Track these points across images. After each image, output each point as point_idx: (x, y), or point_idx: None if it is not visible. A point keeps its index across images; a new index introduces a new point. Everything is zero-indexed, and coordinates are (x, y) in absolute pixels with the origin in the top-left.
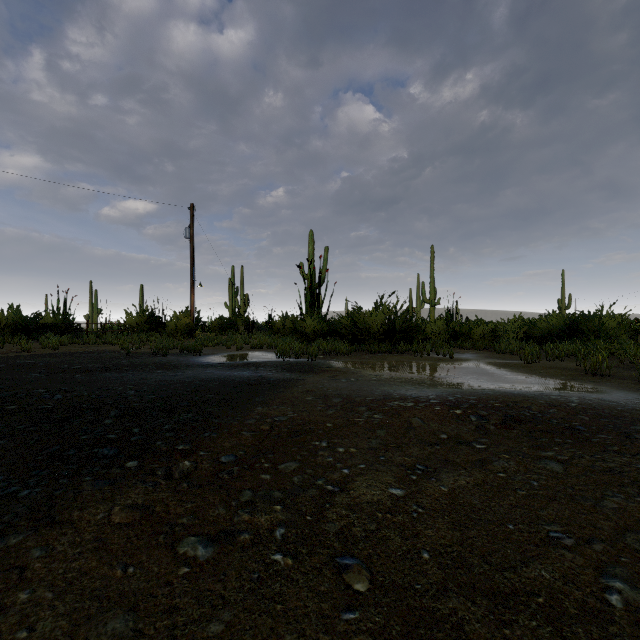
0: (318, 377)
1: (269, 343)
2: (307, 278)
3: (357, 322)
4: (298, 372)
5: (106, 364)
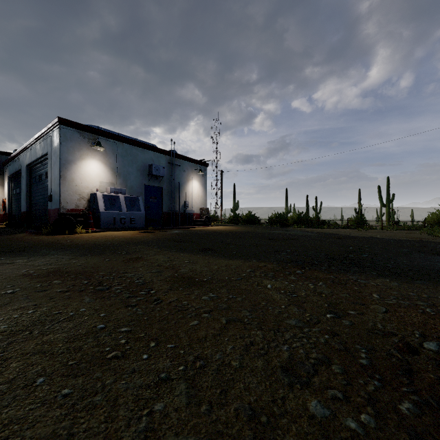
0: None
1: None
2: None
3: None
4: None
5: None
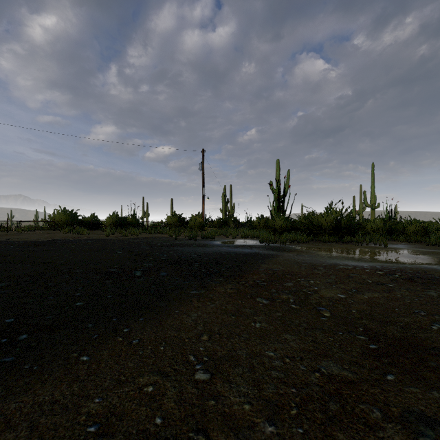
0: (290, 254)
1: (252, 234)
2: (275, 191)
3: (312, 221)
4: (276, 251)
5: (171, 243)
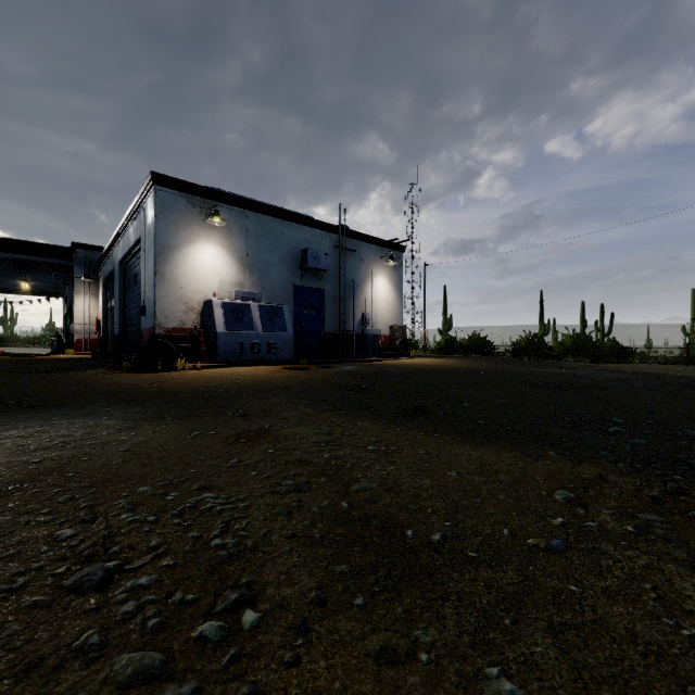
0: None
1: None
2: None
3: None
4: None
5: None
